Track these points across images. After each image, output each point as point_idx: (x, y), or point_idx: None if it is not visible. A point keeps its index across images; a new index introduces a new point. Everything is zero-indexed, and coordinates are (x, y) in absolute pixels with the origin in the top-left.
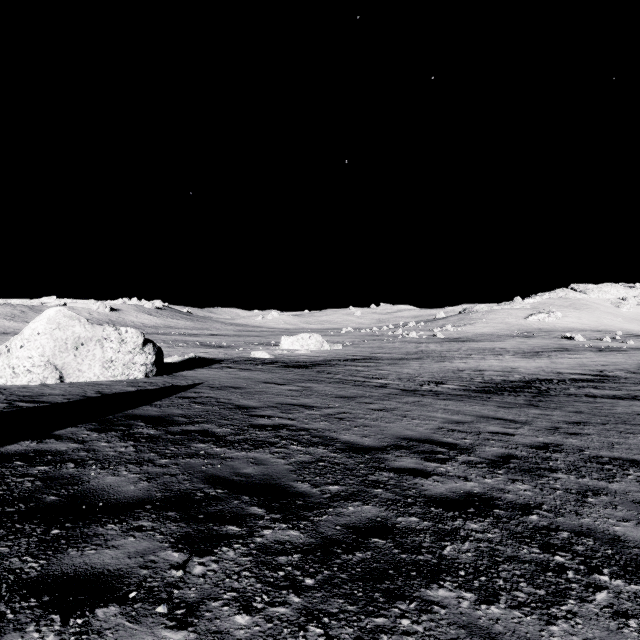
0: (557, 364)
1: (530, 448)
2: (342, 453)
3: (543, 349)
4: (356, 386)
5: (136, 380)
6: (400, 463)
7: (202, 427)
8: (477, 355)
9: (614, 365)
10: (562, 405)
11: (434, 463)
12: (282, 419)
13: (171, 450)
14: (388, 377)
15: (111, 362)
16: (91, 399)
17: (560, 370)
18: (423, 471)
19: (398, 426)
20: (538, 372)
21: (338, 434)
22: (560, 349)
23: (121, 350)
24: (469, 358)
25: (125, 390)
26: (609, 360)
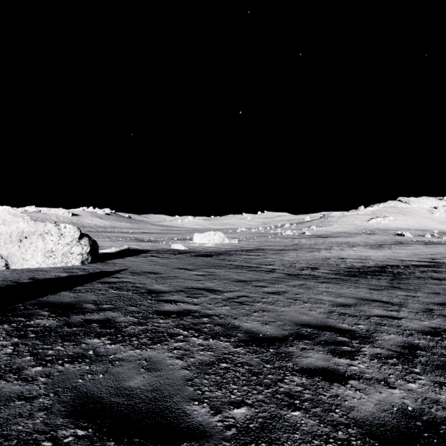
0: (397, 253)
1: (424, 334)
2: (245, 347)
3: (384, 243)
4: (251, 271)
5: (73, 267)
6: (308, 360)
7: (106, 315)
8: (337, 247)
9: (440, 254)
10: (419, 287)
11: (343, 359)
12: (187, 304)
13: (55, 350)
14: (274, 263)
15: (52, 252)
16: (19, 285)
17: (402, 258)
18: (336, 372)
19: (293, 310)
20: (386, 259)
21: (239, 321)
22: (396, 243)
23: (60, 242)
24: (332, 249)
25: (57, 276)
26: (435, 250)
